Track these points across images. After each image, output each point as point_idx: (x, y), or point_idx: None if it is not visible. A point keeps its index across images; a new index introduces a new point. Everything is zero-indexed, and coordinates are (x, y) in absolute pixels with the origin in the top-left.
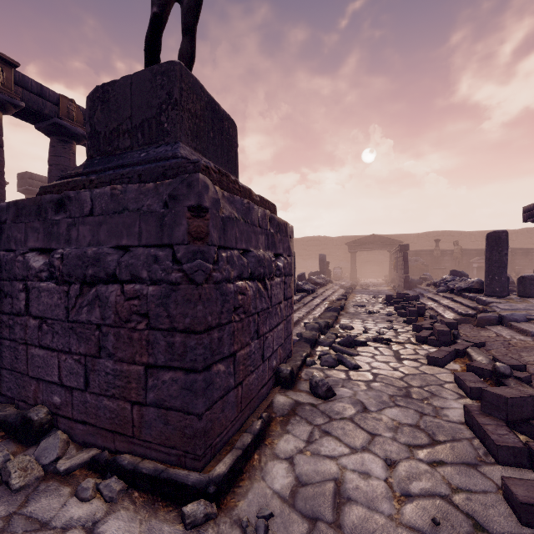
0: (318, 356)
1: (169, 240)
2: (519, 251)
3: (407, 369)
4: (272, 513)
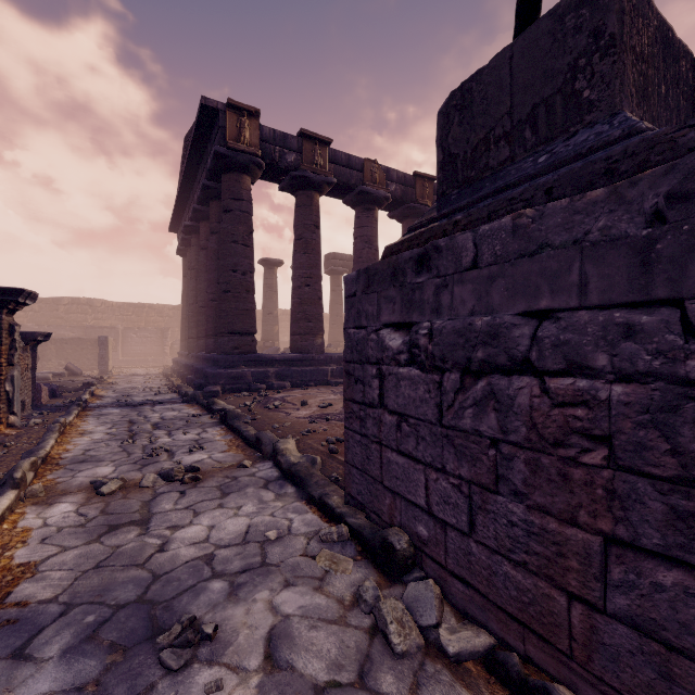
0: None
1: (671, 290)
2: None
3: None
4: None
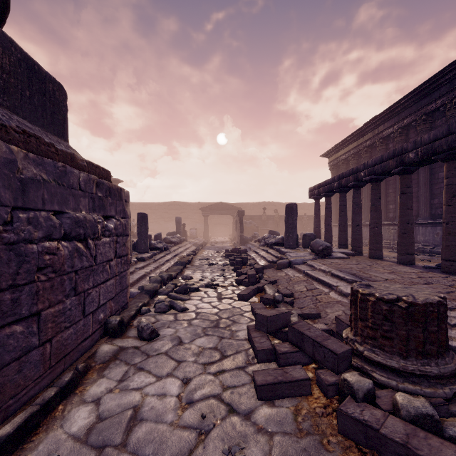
0: (154, 305)
1: None
2: (311, 217)
3: (223, 305)
4: (59, 455)
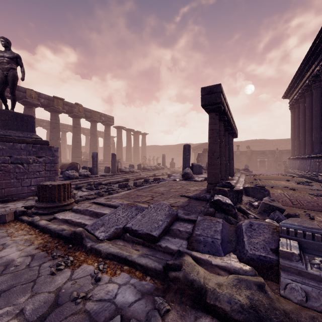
0: None
1: None
2: (285, 151)
3: None
4: None
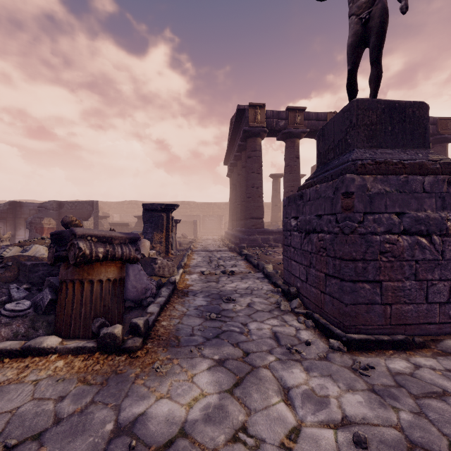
0: None
1: (334, 211)
2: None
3: None
4: (374, 367)
